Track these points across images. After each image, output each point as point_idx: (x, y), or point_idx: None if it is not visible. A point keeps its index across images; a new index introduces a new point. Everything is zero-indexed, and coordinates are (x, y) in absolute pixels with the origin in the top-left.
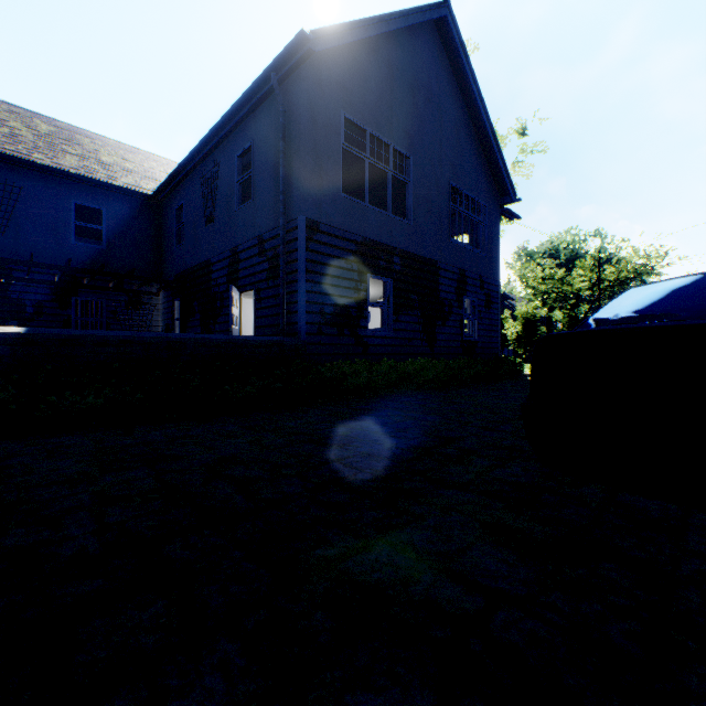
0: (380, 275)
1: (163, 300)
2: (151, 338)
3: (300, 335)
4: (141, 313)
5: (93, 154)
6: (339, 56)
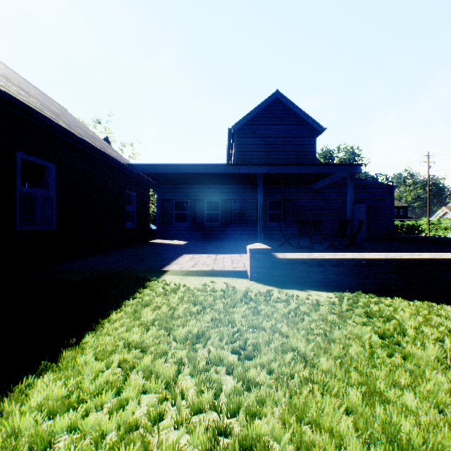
0: None
1: None
2: None
3: None
4: None
5: None
6: None
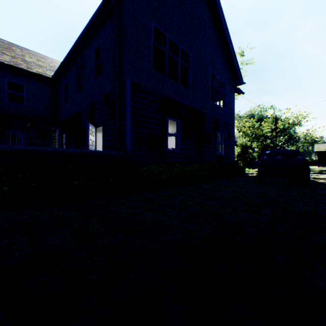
0: (174, 118)
1: (58, 134)
2: (23, 149)
3: (127, 150)
4: (46, 141)
5: (20, 56)
6: None
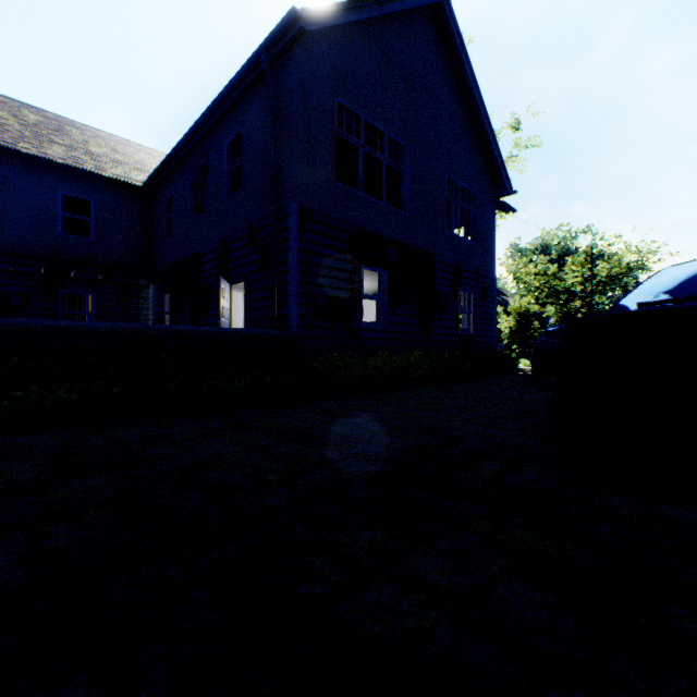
0: (374, 266)
1: (153, 293)
2: (131, 329)
3: (291, 328)
4: (131, 307)
5: (82, 145)
6: (332, 39)
